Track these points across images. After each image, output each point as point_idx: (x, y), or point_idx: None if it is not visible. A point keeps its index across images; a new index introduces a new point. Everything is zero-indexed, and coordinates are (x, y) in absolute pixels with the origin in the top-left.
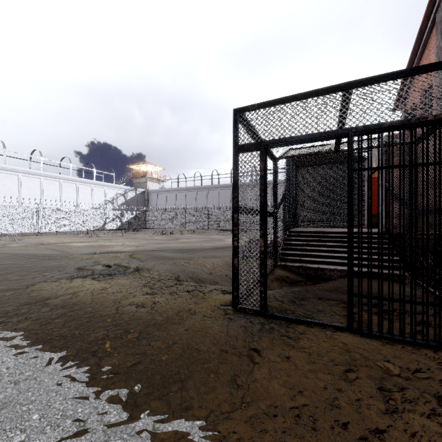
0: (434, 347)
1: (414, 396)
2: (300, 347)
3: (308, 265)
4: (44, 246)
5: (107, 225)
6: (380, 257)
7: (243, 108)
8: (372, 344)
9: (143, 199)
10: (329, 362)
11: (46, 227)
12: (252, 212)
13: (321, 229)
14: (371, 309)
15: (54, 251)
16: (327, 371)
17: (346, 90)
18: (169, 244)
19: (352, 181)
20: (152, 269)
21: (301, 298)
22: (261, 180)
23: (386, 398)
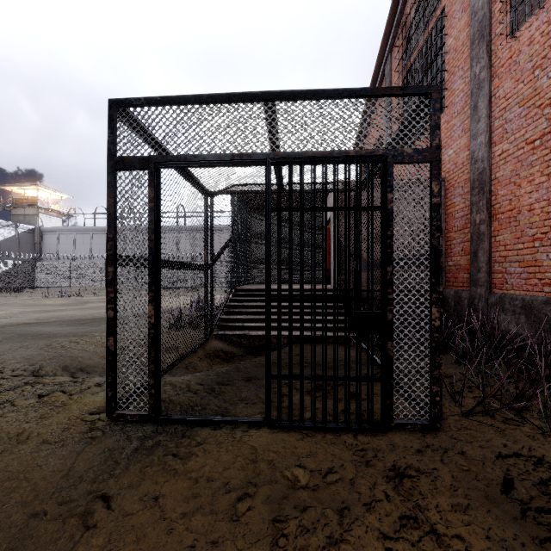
0: (355, 430)
1: (315, 519)
2: (186, 471)
3: (251, 333)
4: None
5: None
6: (302, 325)
7: (123, 99)
8: (289, 442)
9: (31, 242)
10: (219, 490)
11: None
12: (138, 264)
13: (274, 286)
14: (291, 393)
15: None
16: (209, 508)
17: (264, 101)
18: (65, 311)
19: (270, 225)
20: None
21: (226, 381)
22: (150, 215)
23: (277, 536)
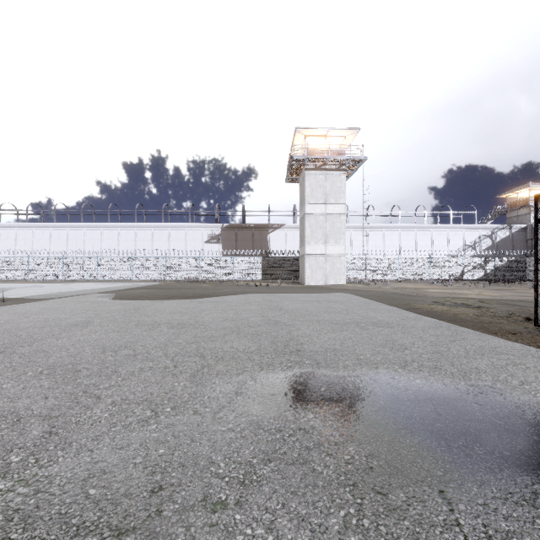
0: None
1: None
2: None
3: None
4: (406, 289)
5: (465, 274)
6: None
7: (539, 194)
8: None
9: (522, 239)
10: None
11: (404, 275)
12: None
13: None
14: None
15: (414, 293)
16: None
17: None
18: None
19: None
20: (491, 307)
21: None
22: None
23: None
